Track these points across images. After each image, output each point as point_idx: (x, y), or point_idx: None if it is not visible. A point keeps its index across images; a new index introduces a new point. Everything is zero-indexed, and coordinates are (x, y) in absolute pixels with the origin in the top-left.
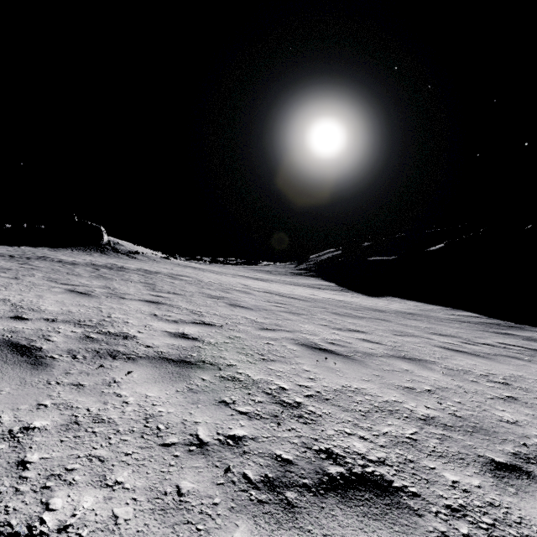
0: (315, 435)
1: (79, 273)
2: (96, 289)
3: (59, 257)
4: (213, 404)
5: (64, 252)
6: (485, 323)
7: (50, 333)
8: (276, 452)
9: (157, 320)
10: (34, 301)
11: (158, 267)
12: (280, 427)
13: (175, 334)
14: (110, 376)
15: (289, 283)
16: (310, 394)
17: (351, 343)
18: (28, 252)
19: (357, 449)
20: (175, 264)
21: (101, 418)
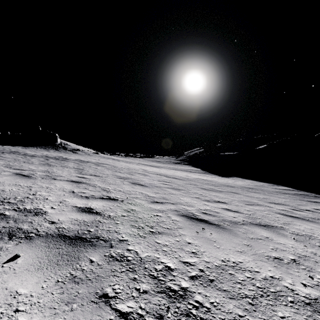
0: None
1: (32, 161)
2: (37, 173)
3: (26, 152)
4: (91, 302)
5: (31, 149)
6: (298, 194)
7: None
8: None
9: (72, 197)
10: None
11: (90, 158)
12: None
13: (82, 209)
14: None
15: (172, 168)
16: (194, 275)
17: (218, 213)
18: (7, 149)
19: None
20: (102, 157)
21: None
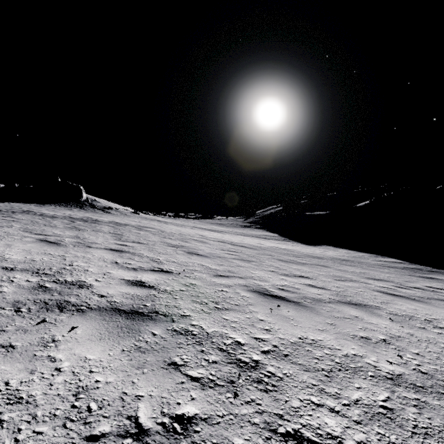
0: (278, 410)
1: (55, 224)
2: (66, 239)
3: (43, 211)
4: (161, 368)
5: (48, 207)
6: (409, 268)
7: (2, 283)
8: (234, 442)
9: (117, 268)
10: (1, 250)
11: (127, 220)
12: (238, 398)
13: (132, 282)
14: (50, 333)
15: (239, 233)
16: (267, 350)
17: (299, 289)
18: (16, 207)
19: (329, 429)
20: (143, 218)
21: (19, 395)
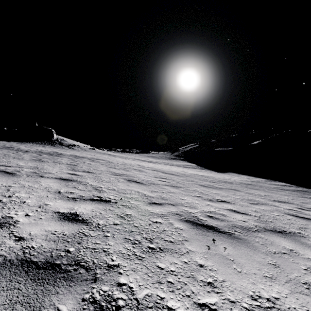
0: None
1: (23, 157)
2: (24, 169)
3: (20, 147)
4: None
5: (27, 144)
6: (298, 190)
7: None
8: None
9: (56, 199)
10: None
11: (85, 154)
12: None
13: (66, 215)
14: None
15: (168, 164)
16: None
17: (225, 215)
18: (1, 144)
19: None
20: (98, 152)
21: None
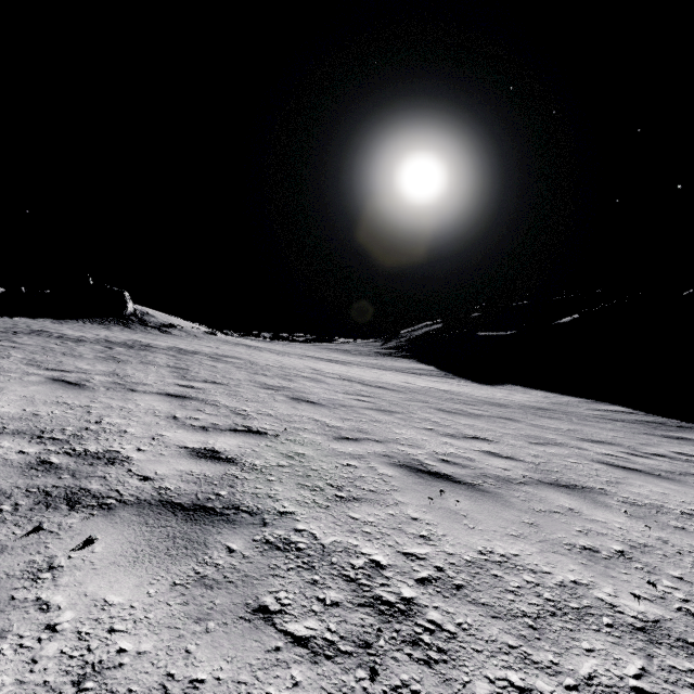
0: None
1: (81, 353)
2: (95, 377)
3: (63, 331)
4: (240, 619)
5: (72, 324)
6: (644, 422)
7: None
8: None
9: (175, 427)
10: None
11: (198, 345)
12: (377, 681)
13: (199, 452)
14: (46, 552)
15: (375, 366)
16: (426, 577)
17: (473, 460)
18: (22, 324)
19: None
20: (223, 341)
21: None
